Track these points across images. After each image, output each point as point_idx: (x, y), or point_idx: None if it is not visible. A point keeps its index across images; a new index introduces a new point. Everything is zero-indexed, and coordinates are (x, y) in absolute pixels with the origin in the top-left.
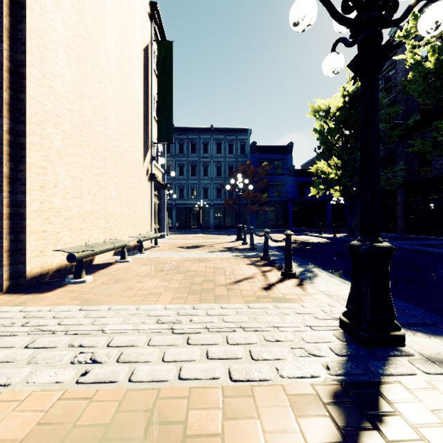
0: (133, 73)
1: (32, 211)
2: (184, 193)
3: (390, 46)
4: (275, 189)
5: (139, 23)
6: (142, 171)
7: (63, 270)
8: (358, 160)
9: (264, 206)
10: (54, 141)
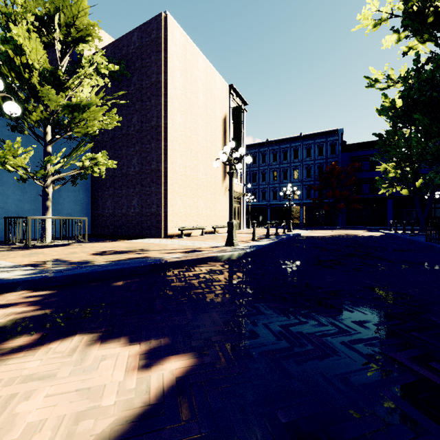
0: (214, 138)
1: (169, 214)
2: (277, 195)
3: (232, 172)
4: (370, 185)
5: (219, 107)
6: (221, 189)
7: (179, 235)
8: None
9: (353, 204)
10: (176, 189)
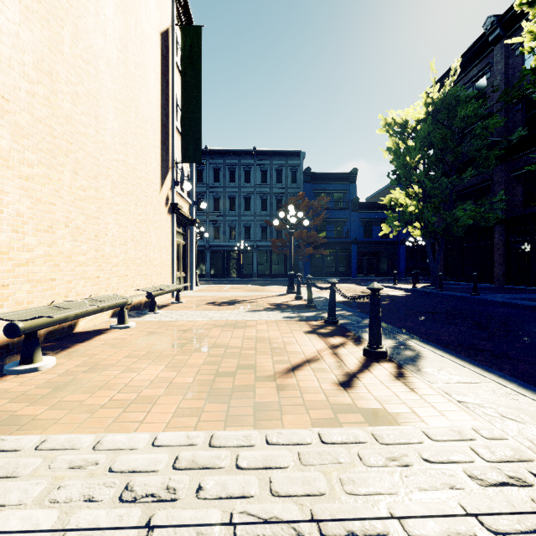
0: (144, 61)
1: None
2: (220, 232)
3: None
4: (334, 227)
5: None
6: (158, 199)
7: (14, 346)
8: (444, 189)
9: (321, 249)
10: None
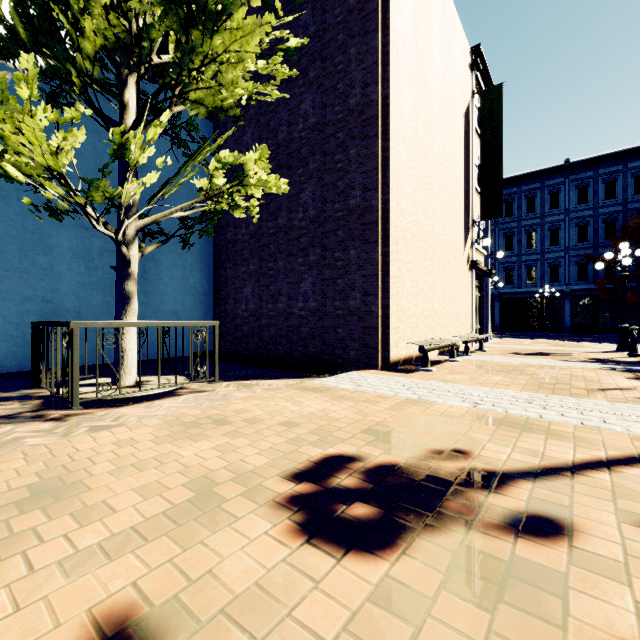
0: (454, 151)
1: (392, 312)
2: (513, 277)
3: None
4: None
5: (459, 88)
6: (462, 260)
7: (407, 362)
8: None
9: None
10: (402, 253)
